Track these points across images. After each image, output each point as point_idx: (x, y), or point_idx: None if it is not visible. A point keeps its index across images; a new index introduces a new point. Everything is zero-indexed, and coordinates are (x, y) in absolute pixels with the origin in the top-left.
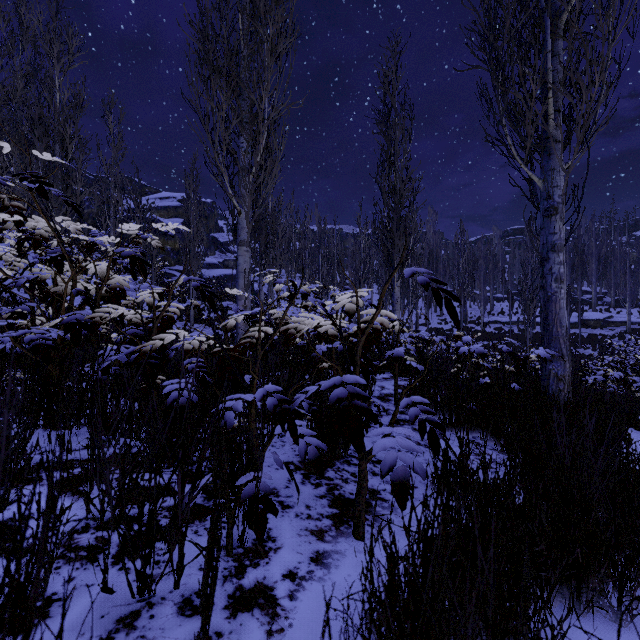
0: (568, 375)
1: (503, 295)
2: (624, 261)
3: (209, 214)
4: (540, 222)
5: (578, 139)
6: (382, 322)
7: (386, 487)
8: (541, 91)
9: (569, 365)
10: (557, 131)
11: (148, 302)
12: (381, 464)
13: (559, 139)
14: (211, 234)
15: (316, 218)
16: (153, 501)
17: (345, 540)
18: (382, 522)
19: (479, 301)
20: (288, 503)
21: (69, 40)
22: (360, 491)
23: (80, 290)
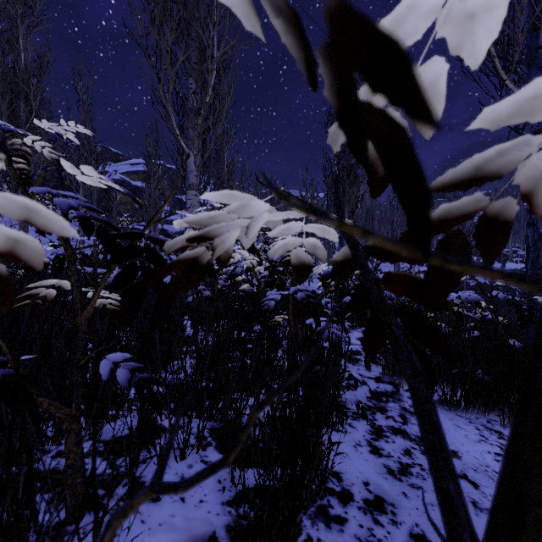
0: None
1: None
2: None
3: (174, 178)
4: None
5: None
6: (533, 186)
7: None
8: None
9: None
10: None
11: None
12: None
13: None
14: (176, 196)
15: None
16: None
17: None
18: None
19: None
20: None
21: (33, 3)
22: None
23: None
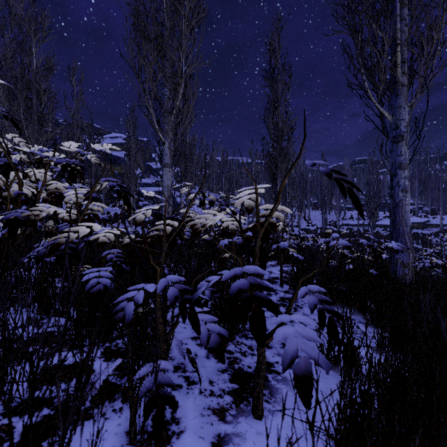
0: (411, 263)
1: (352, 206)
2: (438, 181)
3: (145, 149)
4: (389, 147)
5: (420, 82)
6: (278, 217)
7: (278, 359)
8: (390, 48)
9: (412, 255)
10: (403, 77)
11: (75, 202)
12: (282, 355)
13: (404, 83)
14: (147, 163)
15: (221, 151)
16: (29, 412)
17: (245, 420)
18: (277, 397)
19: (336, 210)
20: (193, 378)
21: (43, 21)
22: (259, 373)
23: (21, 193)
